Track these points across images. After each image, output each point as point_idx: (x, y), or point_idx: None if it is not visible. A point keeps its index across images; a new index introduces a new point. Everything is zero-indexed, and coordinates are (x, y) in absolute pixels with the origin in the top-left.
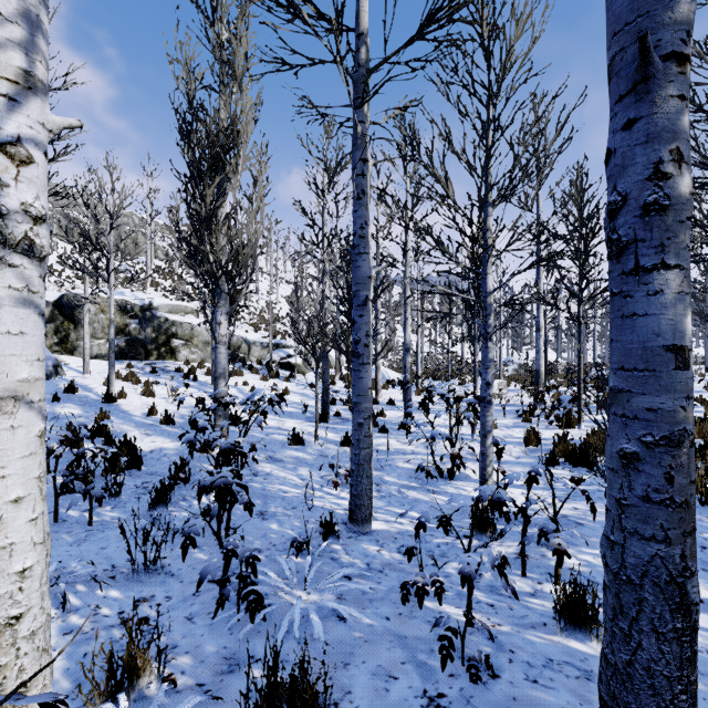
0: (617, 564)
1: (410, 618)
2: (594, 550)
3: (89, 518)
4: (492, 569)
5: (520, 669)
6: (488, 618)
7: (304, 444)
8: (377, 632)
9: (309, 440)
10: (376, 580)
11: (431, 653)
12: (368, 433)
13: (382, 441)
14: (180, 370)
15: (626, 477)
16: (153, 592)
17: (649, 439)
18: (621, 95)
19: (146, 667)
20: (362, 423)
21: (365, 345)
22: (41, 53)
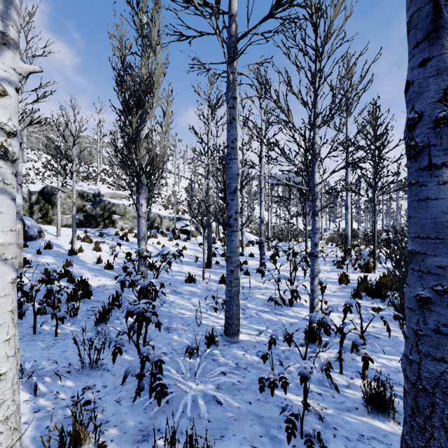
0: (415, 377)
1: (265, 403)
2: (388, 356)
3: (55, 331)
4: (321, 372)
5: (341, 442)
6: (318, 404)
7: (196, 282)
8: (243, 413)
9: (198, 280)
10: (242, 375)
11: (280, 429)
12: (237, 276)
13: (245, 281)
14: (118, 234)
15: (422, 314)
16: (94, 382)
17: (440, 288)
18: (417, 42)
19: (86, 438)
20: (233, 270)
21: (235, 219)
22: (13, 20)
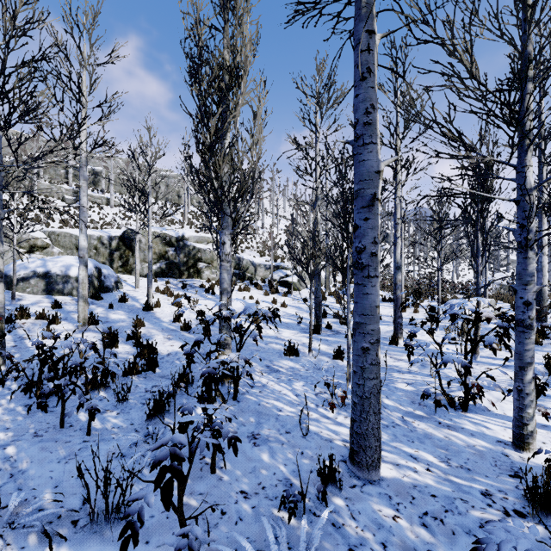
0: None
1: None
2: None
3: (87, 427)
4: None
5: None
6: None
7: (299, 355)
8: None
9: (303, 351)
10: None
11: None
12: (375, 359)
13: None
14: (203, 286)
15: None
16: None
17: None
18: None
19: None
20: (367, 347)
21: (371, 254)
22: None
